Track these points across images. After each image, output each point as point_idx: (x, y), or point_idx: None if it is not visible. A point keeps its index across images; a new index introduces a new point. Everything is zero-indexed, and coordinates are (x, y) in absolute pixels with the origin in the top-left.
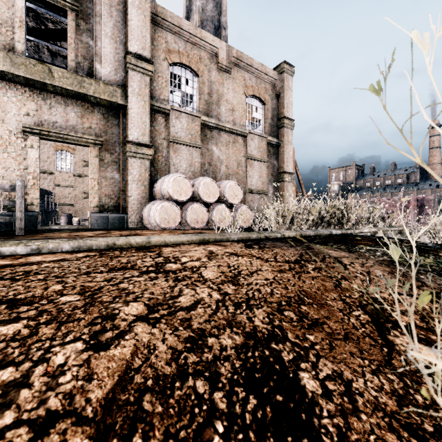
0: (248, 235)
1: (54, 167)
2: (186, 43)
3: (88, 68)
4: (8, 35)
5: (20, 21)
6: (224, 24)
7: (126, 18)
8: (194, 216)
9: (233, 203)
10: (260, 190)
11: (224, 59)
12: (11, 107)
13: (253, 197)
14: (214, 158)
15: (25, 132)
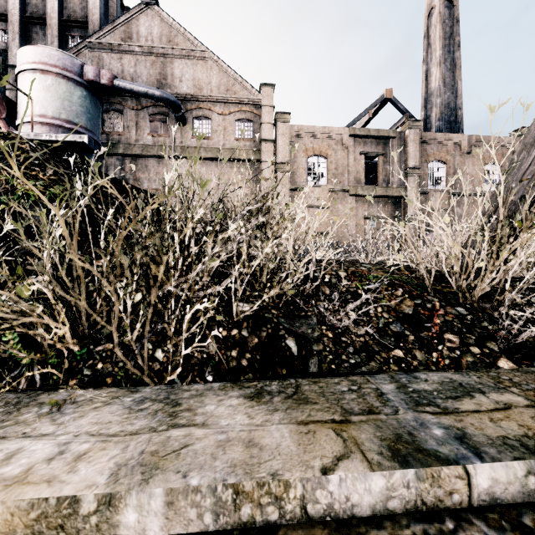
0: None
1: None
2: (438, 146)
3: (387, 180)
4: (358, 177)
5: (363, 169)
6: (459, 106)
7: (405, 148)
8: None
9: None
10: None
11: (466, 146)
12: (359, 208)
13: None
14: (457, 216)
15: (364, 219)
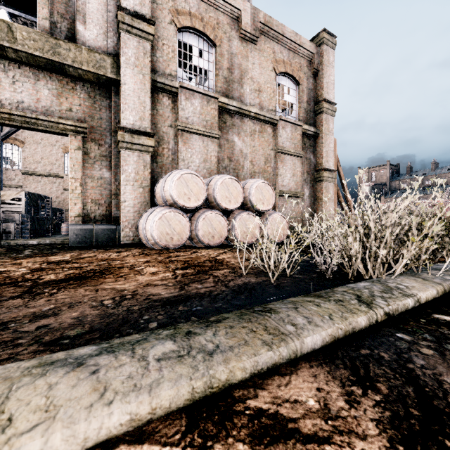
0: (348, 322)
1: (63, 170)
2: (200, 2)
3: (68, 30)
4: None
5: None
6: None
7: None
8: (208, 229)
9: (262, 209)
10: (294, 192)
11: (249, 25)
12: None
13: (285, 200)
14: (235, 151)
15: None
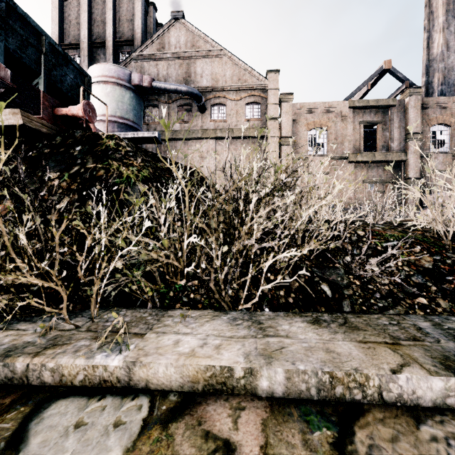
0: None
1: None
2: (441, 109)
3: (386, 146)
4: (357, 145)
5: (362, 138)
6: None
7: (405, 114)
8: None
9: None
10: None
11: None
12: (358, 173)
13: None
14: None
15: (363, 183)
